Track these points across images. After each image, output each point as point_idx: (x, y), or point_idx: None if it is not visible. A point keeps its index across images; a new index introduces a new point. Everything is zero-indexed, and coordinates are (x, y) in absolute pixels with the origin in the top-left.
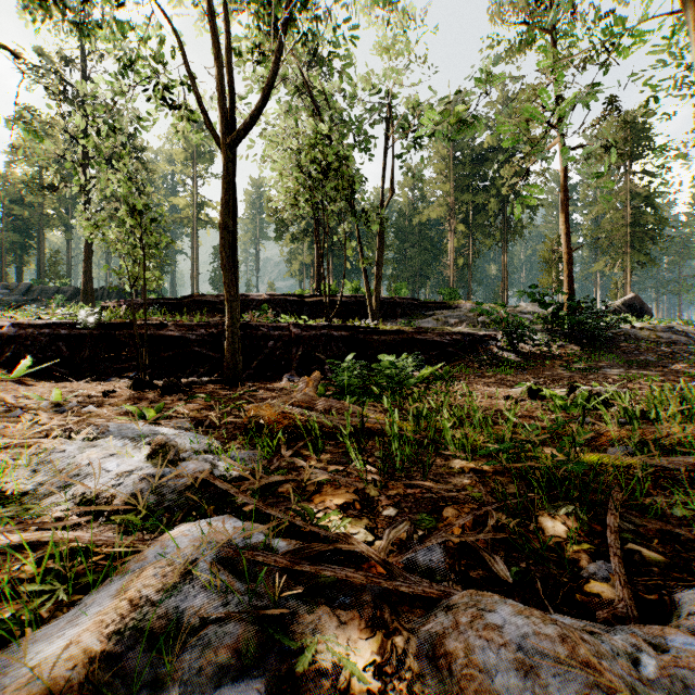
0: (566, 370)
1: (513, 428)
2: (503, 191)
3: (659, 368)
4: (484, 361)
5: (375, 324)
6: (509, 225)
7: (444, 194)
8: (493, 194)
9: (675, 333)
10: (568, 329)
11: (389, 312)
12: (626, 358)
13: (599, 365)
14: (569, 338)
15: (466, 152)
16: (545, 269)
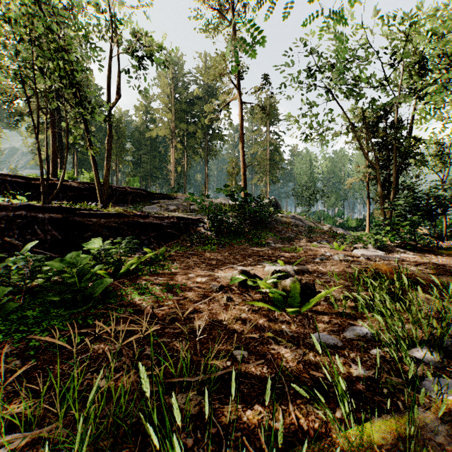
0: (249, 245)
1: (256, 414)
2: (206, 121)
3: (297, 241)
4: (195, 239)
5: (104, 207)
6: (209, 149)
7: (168, 121)
8: (199, 127)
9: (297, 220)
10: (248, 216)
11: (121, 198)
12: (280, 235)
13: (267, 240)
14: (248, 222)
15: (183, 95)
16: (229, 179)
